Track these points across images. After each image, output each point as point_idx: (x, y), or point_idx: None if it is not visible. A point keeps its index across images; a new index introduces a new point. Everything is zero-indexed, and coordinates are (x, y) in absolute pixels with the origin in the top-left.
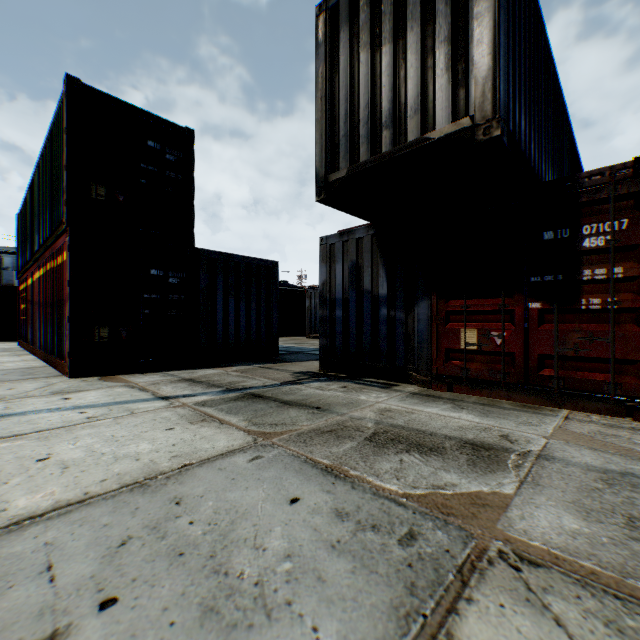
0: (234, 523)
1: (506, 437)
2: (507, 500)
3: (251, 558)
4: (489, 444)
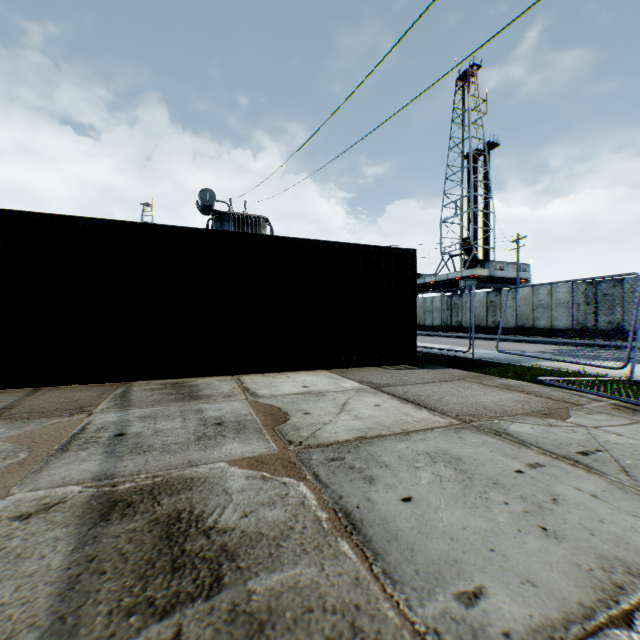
0: (463, 493)
1: (33, 512)
2: (238, 459)
3: (441, 471)
4: (91, 507)
